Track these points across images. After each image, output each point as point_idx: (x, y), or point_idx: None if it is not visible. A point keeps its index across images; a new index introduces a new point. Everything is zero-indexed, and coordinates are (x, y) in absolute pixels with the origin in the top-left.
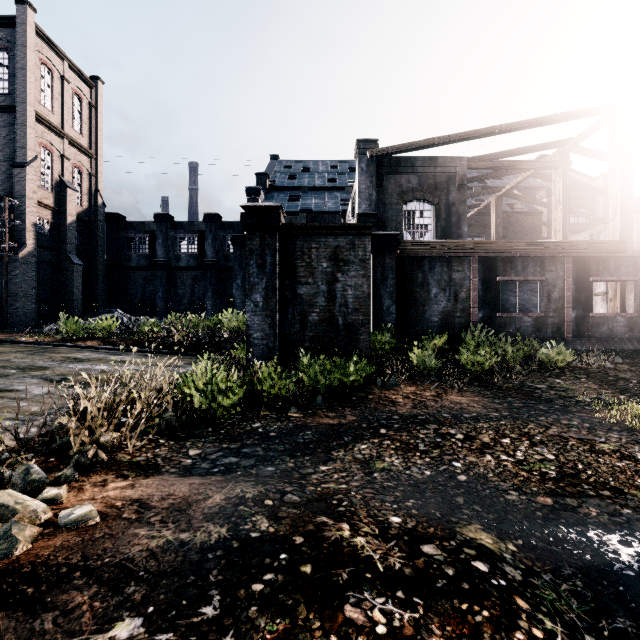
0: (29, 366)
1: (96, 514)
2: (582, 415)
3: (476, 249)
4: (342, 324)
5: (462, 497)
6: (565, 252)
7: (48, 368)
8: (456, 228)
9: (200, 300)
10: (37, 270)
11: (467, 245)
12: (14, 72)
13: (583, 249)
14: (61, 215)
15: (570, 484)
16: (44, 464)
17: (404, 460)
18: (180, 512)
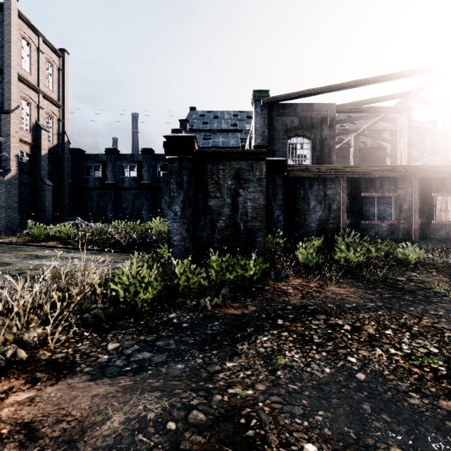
0: None
1: None
2: (444, 305)
3: (345, 171)
4: (243, 229)
5: (368, 403)
6: (413, 174)
7: (10, 264)
8: (327, 157)
9: (139, 211)
10: (19, 189)
11: (338, 168)
12: (2, 44)
13: (427, 171)
14: (37, 149)
15: None
16: None
17: (303, 354)
18: (69, 446)
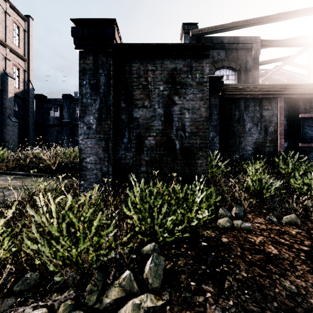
0: None
1: None
2: None
3: (284, 90)
4: (179, 148)
5: None
6: None
7: None
8: None
9: None
10: None
11: (277, 87)
12: None
13: None
14: (4, 92)
15: None
16: None
17: None
18: None
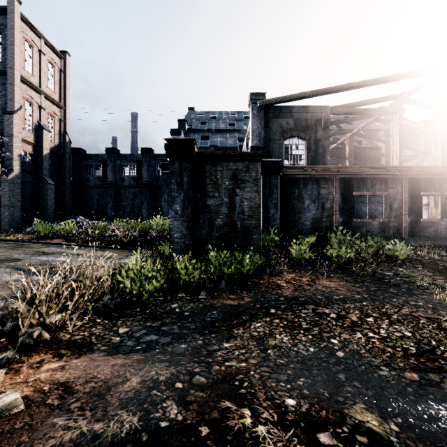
0: (7, 258)
1: (20, 402)
2: (424, 297)
3: (338, 172)
4: (240, 227)
5: (343, 374)
6: (403, 174)
7: (21, 260)
8: (322, 157)
9: (138, 209)
10: (22, 188)
11: (331, 169)
12: (5, 47)
13: (416, 172)
14: (39, 149)
15: (429, 359)
16: None
17: (291, 337)
18: (99, 397)
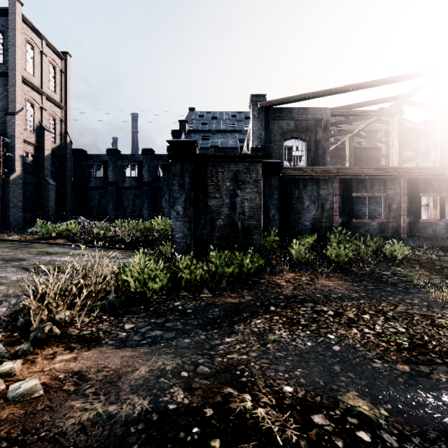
0: (12, 258)
1: (40, 387)
2: (420, 295)
3: (337, 173)
4: (241, 227)
5: (338, 365)
6: (401, 175)
7: (25, 259)
8: (322, 158)
9: (139, 210)
10: (23, 188)
11: (331, 170)
12: (7, 48)
13: (414, 173)
14: (40, 150)
15: (421, 353)
16: (9, 338)
17: (290, 333)
18: (111, 384)
